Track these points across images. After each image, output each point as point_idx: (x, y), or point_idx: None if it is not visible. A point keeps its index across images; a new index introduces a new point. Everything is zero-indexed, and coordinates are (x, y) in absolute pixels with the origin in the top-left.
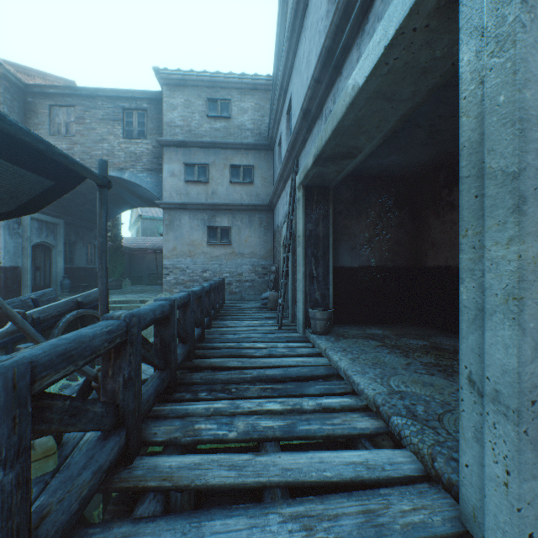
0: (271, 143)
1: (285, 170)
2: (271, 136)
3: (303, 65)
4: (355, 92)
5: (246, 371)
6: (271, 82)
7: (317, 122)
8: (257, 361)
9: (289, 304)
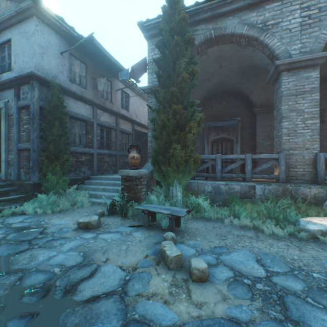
0: None
1: None
2: None
3: None
4: None
5: None
6: None
7: None
8: None
9: None
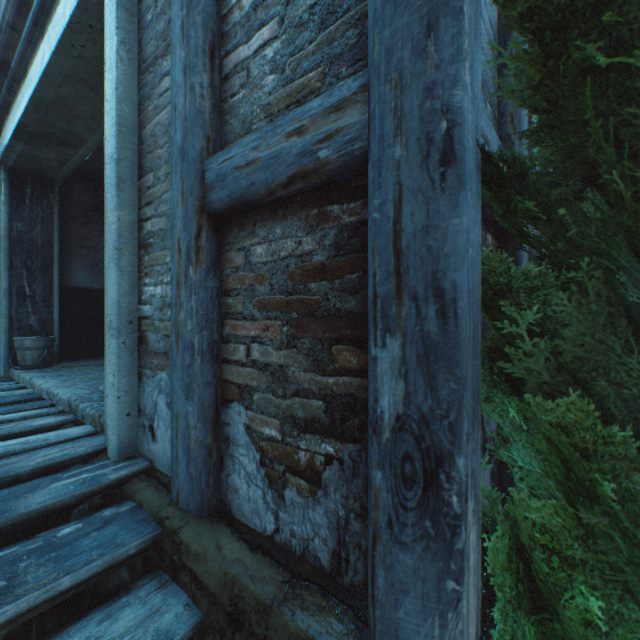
0: None
1: None
2: None
3: None
4: (46, 60)
5: None
6: None
7: (22, 84)
8: None
9: None
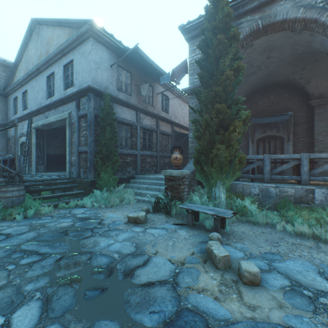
0: (7, 94)
1: (24, 117)
2: (8, 92)
3: (35, 90)
4: (54, 121)
5: (24, 176)
6: (6, 64)
7: (42, 114)
8: (25, 176)
9: (27, 167)
